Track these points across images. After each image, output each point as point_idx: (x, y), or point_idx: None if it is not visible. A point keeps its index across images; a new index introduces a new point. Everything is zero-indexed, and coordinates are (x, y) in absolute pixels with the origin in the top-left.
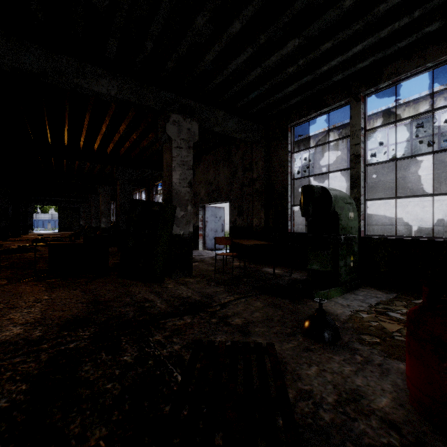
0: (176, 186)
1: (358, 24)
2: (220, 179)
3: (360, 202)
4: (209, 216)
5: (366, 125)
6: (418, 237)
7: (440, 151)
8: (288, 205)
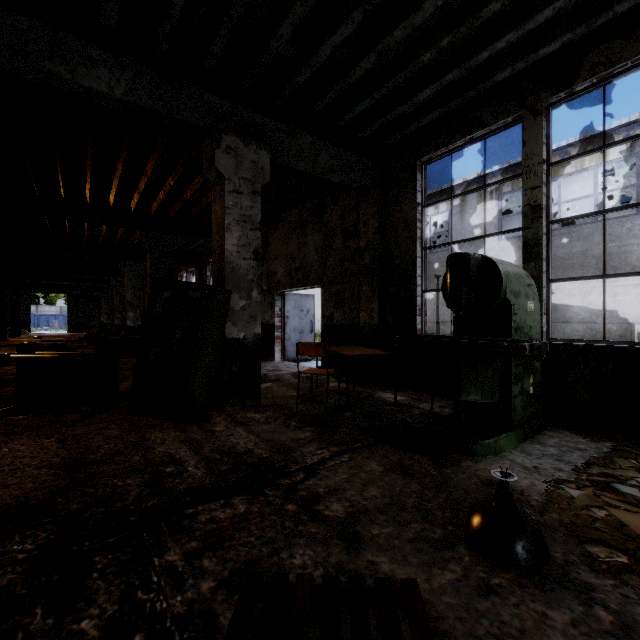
0: (232, 258)
1: None
2: (307, 251)
3: (541, 285)
4: (291, 309)
5: (550, 155)
6: None
7: None
8: (417, 291)
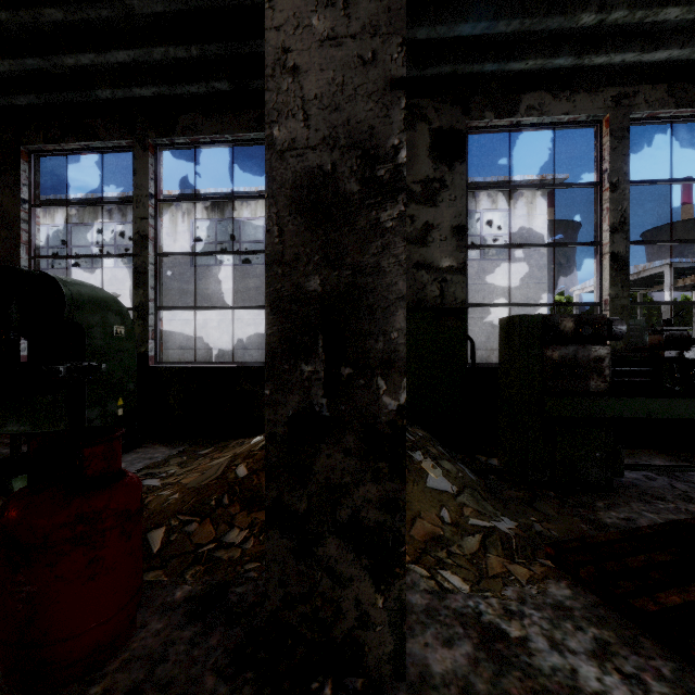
0: None
1: (105, 9)
2: None
3: (149, 312)
4: None
5: (159, 192)
6: (218, 364)
7: (240, 252)
8: None
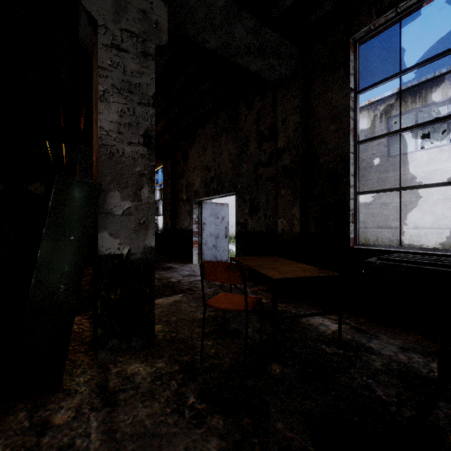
0: (109, 140)
1: None
2: (222, 160)
3: None
4: (208, 216)
5: None
6: None
7: None
8: (350, 193)
